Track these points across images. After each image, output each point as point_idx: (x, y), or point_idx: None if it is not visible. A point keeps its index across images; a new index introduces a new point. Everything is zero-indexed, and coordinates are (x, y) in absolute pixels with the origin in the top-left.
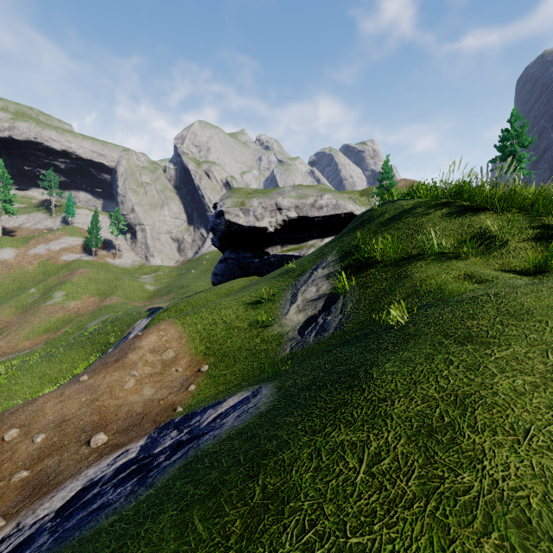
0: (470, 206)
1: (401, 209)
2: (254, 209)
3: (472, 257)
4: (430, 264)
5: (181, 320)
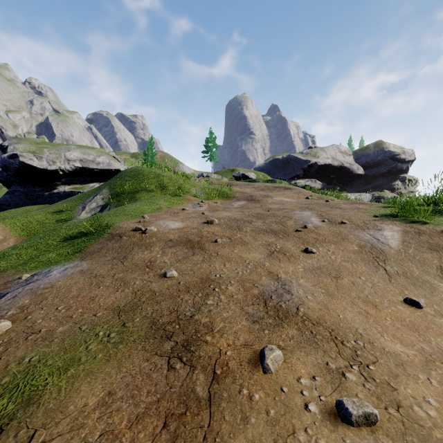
0: (163, 174)
1: (139, 171)
2: (47, 157)
3: (158, 191)
4: (144, 193)
5: (2, 221)
